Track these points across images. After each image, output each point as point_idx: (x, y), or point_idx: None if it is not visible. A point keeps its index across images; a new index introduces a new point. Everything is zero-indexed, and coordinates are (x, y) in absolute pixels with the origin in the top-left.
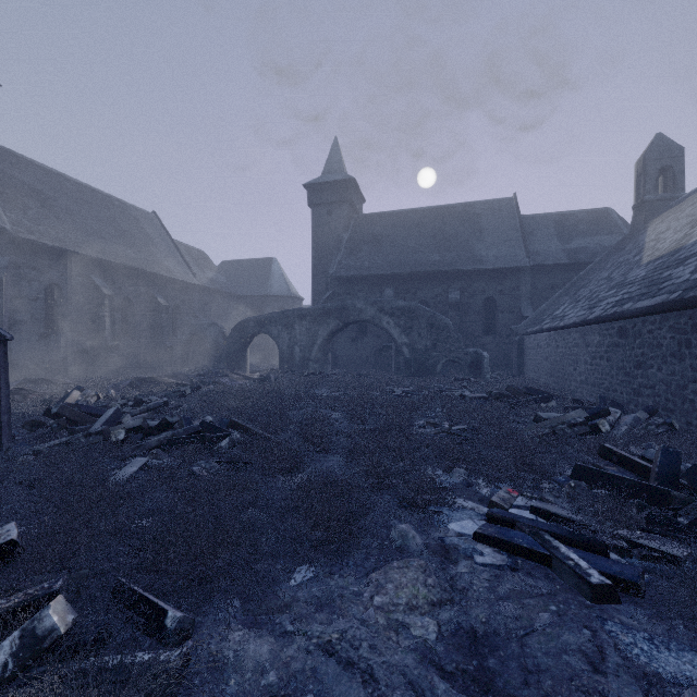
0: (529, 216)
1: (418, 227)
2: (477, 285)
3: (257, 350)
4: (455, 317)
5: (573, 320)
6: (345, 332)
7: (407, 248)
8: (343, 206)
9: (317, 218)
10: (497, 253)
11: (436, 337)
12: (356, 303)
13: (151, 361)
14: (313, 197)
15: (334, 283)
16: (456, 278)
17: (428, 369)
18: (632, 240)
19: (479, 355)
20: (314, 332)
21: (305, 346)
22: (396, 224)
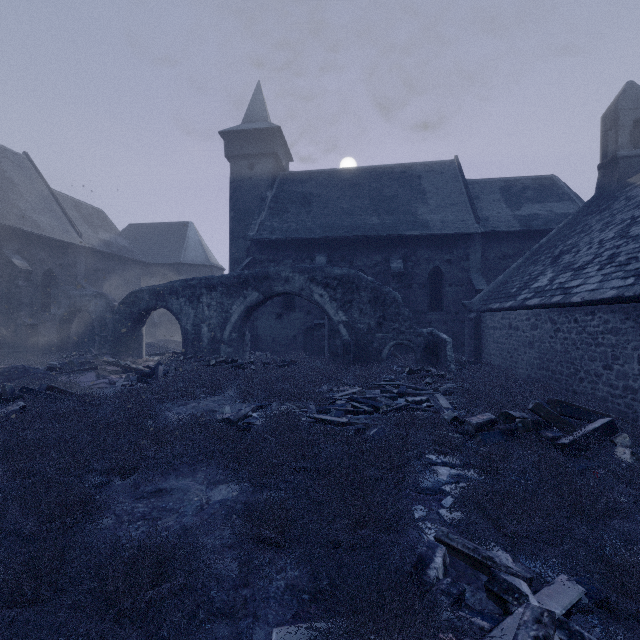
0: (472, 180)
1: (353, 187)
2: (422, 254)
3: (168, 325)
4: (399, 290)
5: (612, 294)
6: (269, 307)
7: (341, 210)
8: (267, 159)
9: (236, 172)
10: (443, 217)
11: (381, 314)
12: (281, 270)
13: (4, 343)
14: (230, 147)
15: (255, 248)
16: (399, 244)
17: (372, 355)
18: (614, 198)
19: (435, 337)
20: (226, 307)
21: (215, 325)
22: (328, 184)
